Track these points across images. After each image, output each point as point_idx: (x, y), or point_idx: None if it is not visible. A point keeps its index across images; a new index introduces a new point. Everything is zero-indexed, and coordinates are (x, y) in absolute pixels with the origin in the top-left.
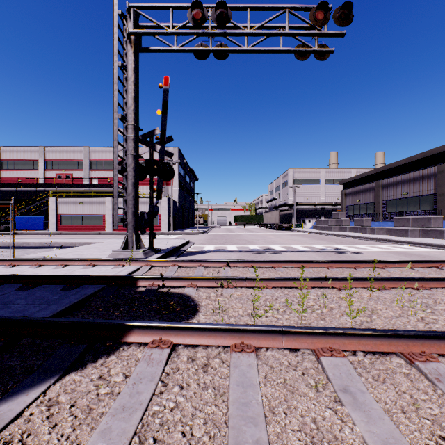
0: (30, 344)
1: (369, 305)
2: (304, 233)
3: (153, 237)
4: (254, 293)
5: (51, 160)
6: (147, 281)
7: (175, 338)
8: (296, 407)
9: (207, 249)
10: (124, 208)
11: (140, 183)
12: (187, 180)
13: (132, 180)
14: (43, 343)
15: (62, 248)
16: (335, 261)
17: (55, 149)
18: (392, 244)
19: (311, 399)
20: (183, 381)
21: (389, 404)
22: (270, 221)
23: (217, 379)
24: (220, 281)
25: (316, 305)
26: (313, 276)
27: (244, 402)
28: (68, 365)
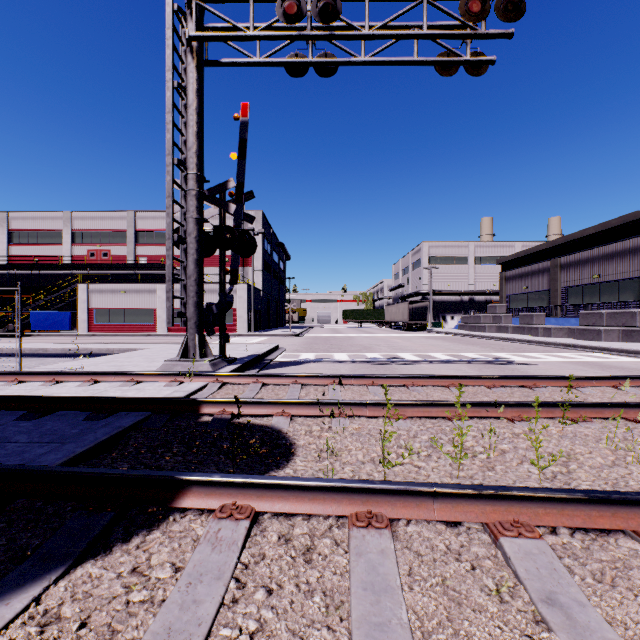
0: (26, 509)
1: (562, 446)
2: (446, 336)
3: (225, 340)
4: (379, 425)
5: (81, 231)
6: (214, 407)
7: (258, 503)
8: (469, 633)
9: (304, 359)
10: (182, 298)
11: (207, 264)
12: (275, 259)
13: (194, 255)
14: (47, 507)
15: (95, 356)
16: (499, 377)
17: (87, 214)
18: (578, 351)
19: (494, 617)
20: (272, 579)
21: (631, 629)
22: (395, 318)
23: (330, 577)
24: (327, 407)
25: (477, 446)
26: (468, 399)
27: (378, 624)
28: (82, 548)
